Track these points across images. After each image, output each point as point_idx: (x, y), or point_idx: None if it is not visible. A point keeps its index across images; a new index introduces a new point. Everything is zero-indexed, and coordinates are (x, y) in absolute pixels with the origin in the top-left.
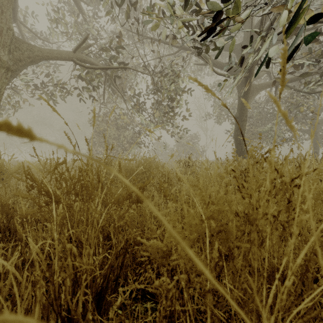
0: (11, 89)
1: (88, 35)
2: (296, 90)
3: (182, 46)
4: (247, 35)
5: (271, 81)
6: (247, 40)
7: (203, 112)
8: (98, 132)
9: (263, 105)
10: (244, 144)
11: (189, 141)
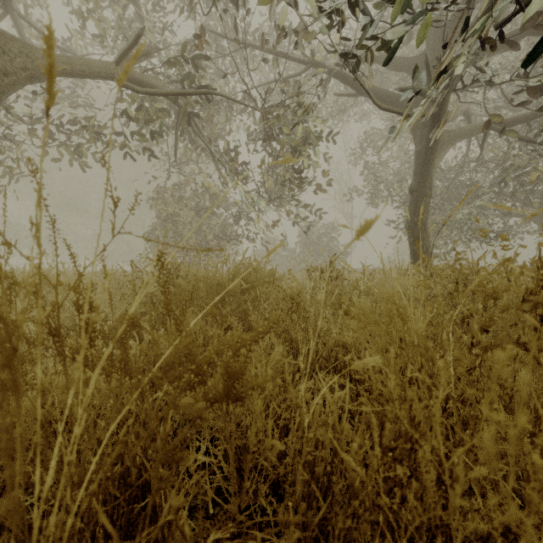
0: (4, 139)
1: (139, 30)
2: (523, 139)
3: (314, 61)
4: (432, 39)
5: (476, 124)
6: (432, 49)
7: (346, 186)
8: (164, 220)
9: (456, 170)
10: (425, 239)
11: (322, 235)
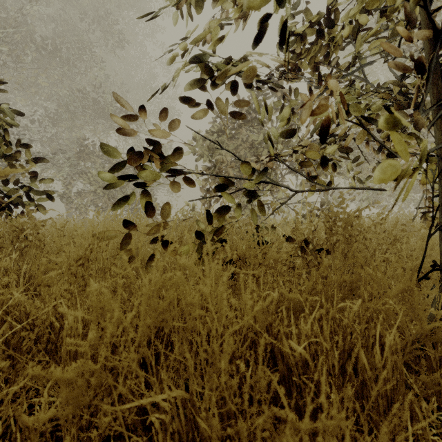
0: None
1: None
2: None
3: None
4: None
5: None
6: None
7: None
8: None
9: None
10: None
11: None
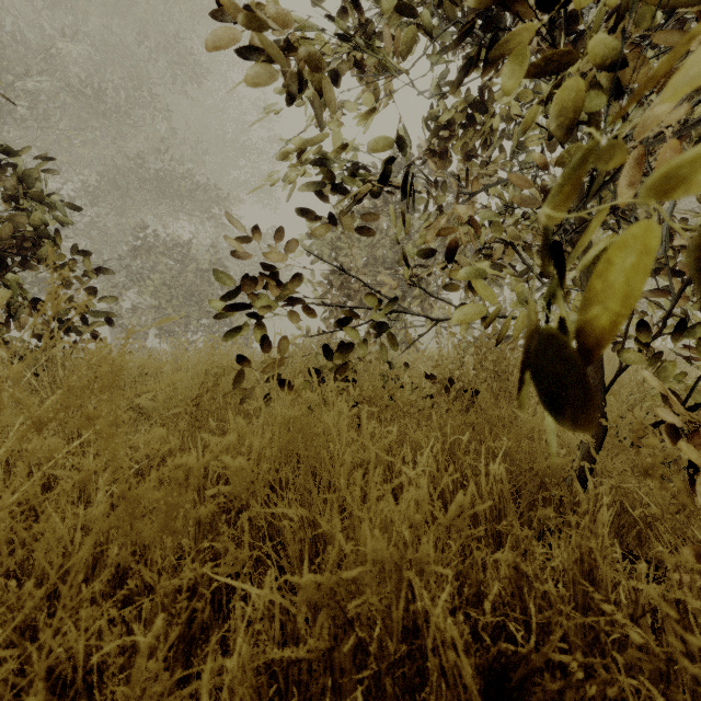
0: None
1: None
2: None
3: None
4: None
5: None
6: None
7: None
8: None
9: None
10: None
11: None
